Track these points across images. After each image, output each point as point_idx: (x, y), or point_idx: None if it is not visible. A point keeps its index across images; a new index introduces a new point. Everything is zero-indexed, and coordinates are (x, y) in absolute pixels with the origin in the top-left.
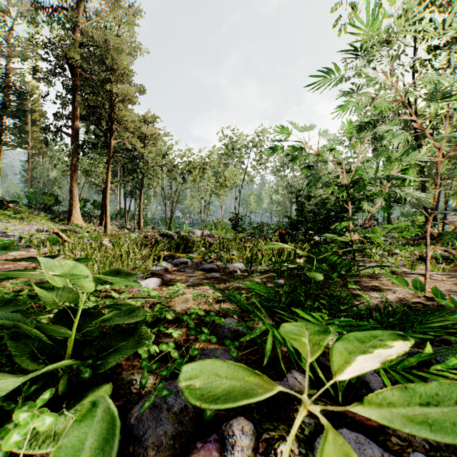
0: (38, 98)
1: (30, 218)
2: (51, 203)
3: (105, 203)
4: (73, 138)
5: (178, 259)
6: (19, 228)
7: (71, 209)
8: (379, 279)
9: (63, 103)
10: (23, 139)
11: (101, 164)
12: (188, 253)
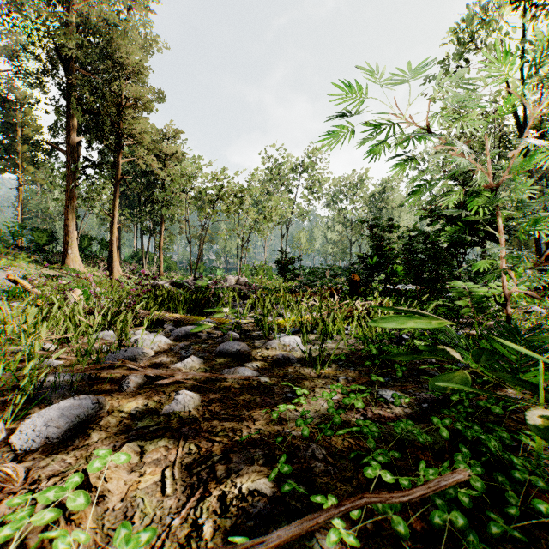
0: (31, 109)
1: (5, 259)
2: (43, 241)
3: (111, 240)
4: (70, 155)
5: (183, 327)
6: None
7: (66, 249)
8: None
9: (59, 111)
10: (11, 161)
11: (107, 191)
12: (210, 312)
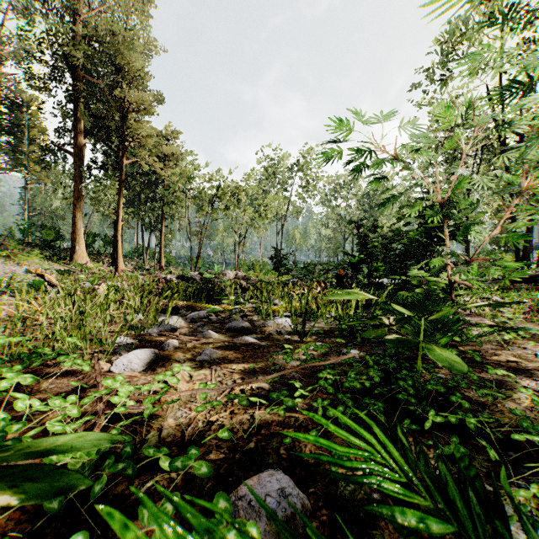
0: (37, 111)
1: (20, 256)
2: (50, 238)
3: (116, 237)
4: (77, 157)
5: (197, 312)
6: (3, 268)
7: (73, 245)
8: (506, 347)
9: (66, 115)
10: (19, 161)
11: (112, 190)
12: (215, 302)
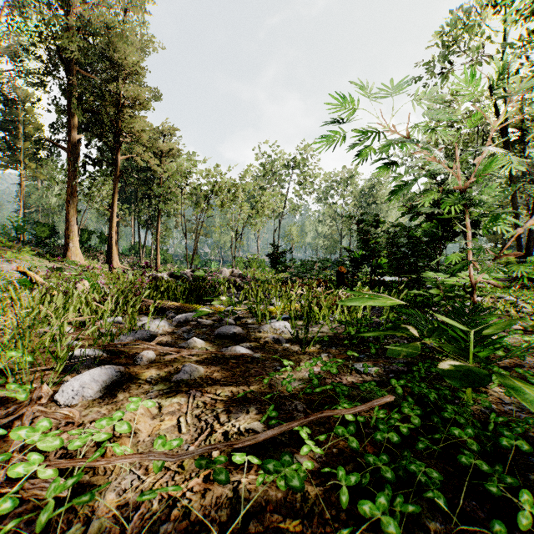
0: (32, 107)
1: (10, 253)
2: (44, 235)
3: (110, 234)
4: (71, 152)
5: (184, 314)
6: None
7: (67, 242)
8: None
9: (60, 110)
10: (14, 157)
11: (106, 186)
12: (207, 302)
